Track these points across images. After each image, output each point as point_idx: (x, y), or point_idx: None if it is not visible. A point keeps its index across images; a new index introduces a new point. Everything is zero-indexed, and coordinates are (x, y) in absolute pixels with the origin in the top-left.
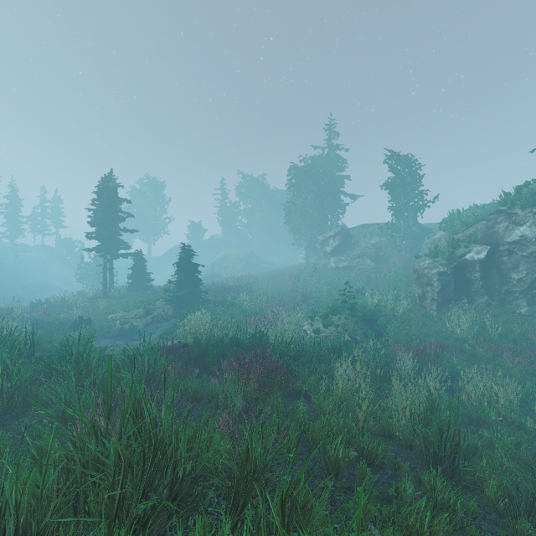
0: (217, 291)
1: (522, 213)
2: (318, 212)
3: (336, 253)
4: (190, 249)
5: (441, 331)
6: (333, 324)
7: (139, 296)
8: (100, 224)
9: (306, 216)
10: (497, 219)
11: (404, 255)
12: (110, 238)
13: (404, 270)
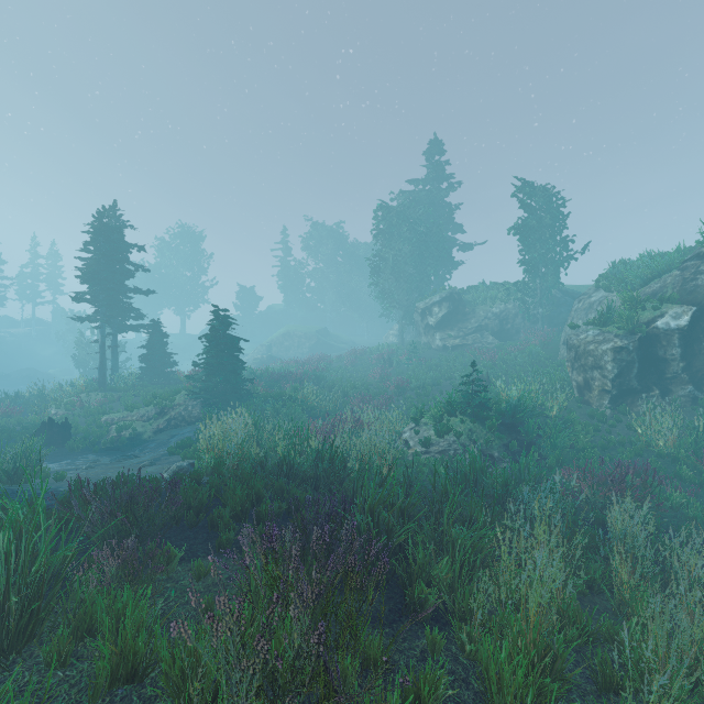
0: (272, 379)
1: None
2: (417, 269)
3: (443, 326)
4: (227, 316)
5: (628, 441)
6: (453, 431)
7: (155, 387)
8: (96, 279)
9: (399, 275)
10: (701, 267)
11: (541, 328)
12: (111, 301)
13: (544, 350)
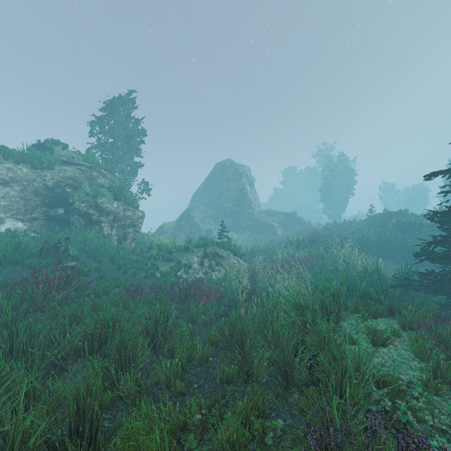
0: None
1: (110, 176)
2: None
3: None
4: None
5: None
6: None
7: None
8: None
9: None
10: (93, 173)
11: None
12: None
13: None
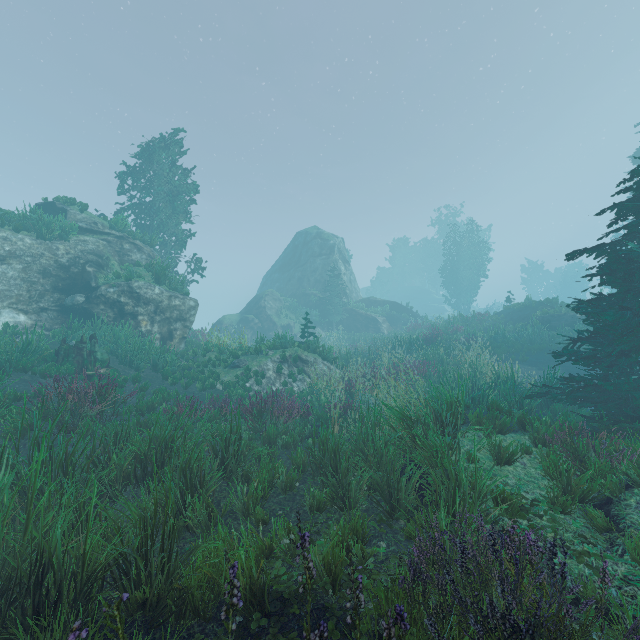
0: None
1: (148, 250)
2: None
3: None
4: None
5: None
6: None
7: None
8: None
9: None
10: (125, 246)
11: None
12: None
13: None
